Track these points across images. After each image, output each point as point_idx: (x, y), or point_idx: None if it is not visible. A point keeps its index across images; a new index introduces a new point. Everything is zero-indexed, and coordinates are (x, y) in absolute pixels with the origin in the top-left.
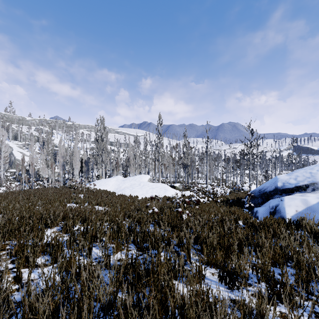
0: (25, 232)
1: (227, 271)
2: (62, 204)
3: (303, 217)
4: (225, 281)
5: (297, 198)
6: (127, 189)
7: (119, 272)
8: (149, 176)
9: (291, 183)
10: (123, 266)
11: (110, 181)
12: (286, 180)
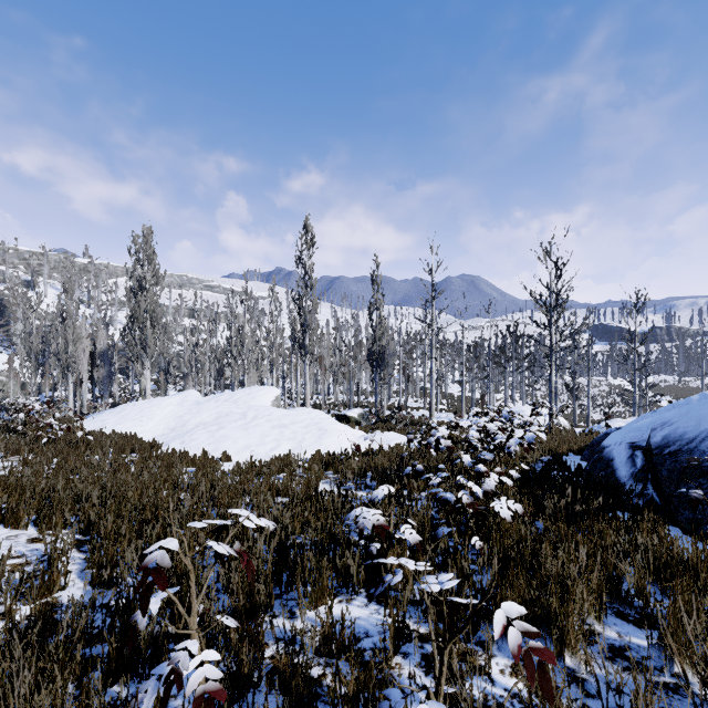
0: None
1: None
2: None
3: None
4: None
5: None
6: (201, 430)
7: None
8: (278, 391)
9: None
10: None
11: (160, 405)
12: None
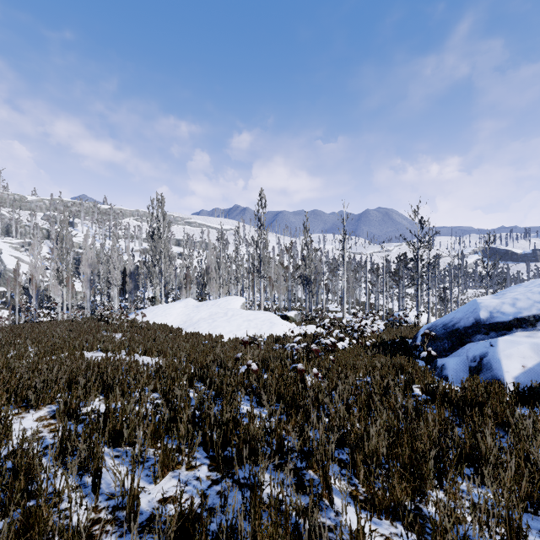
0: None
1: None
2: (71, 355)
3: None
4: None
5: (522, 341)
6: (203, 322)
7: None
8: (243, 299)
9: (506, 312)
10: None
11: (174, 307)
12: (495, 307)
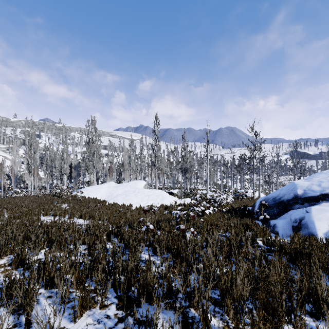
0: None
1: None
2: (30, 219)
3: None
4: None
5: (328, 209)
6: (120, 196)
7: None
8: (145, 182)
9: (315, 190)
10: None
11: (102, 187)
12: (307, 187)
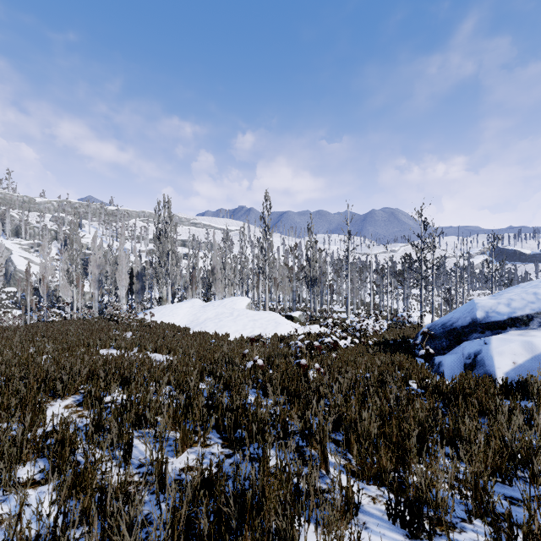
0: (9, 409)
1: (405, 500)
2: (89, 351)
3: (530, 375)
4: (401, 519)
5: (514, 339)
6: (210, 321)
7: (181, 509)
8: (249, 300)
9: (501, 312)
10: (187, 500)
11: (181, 307)
12: (491, 307)
